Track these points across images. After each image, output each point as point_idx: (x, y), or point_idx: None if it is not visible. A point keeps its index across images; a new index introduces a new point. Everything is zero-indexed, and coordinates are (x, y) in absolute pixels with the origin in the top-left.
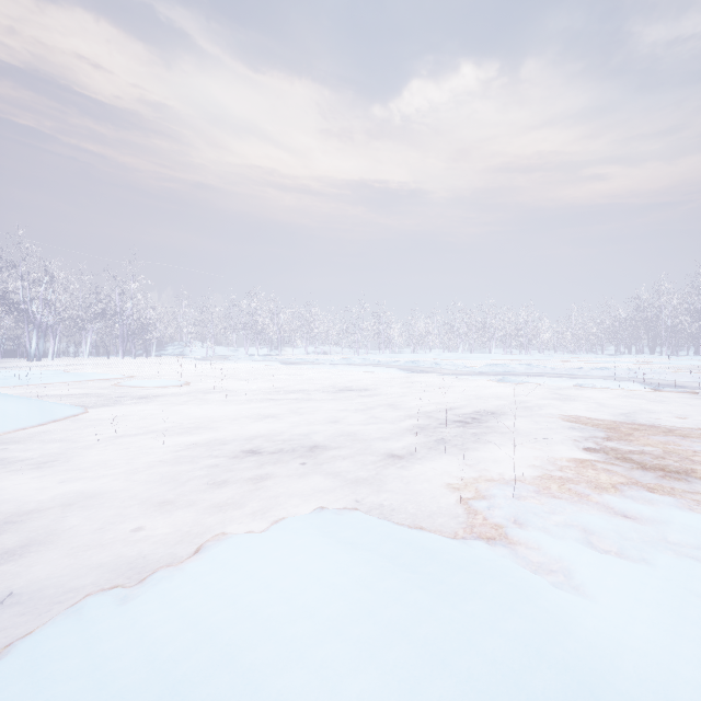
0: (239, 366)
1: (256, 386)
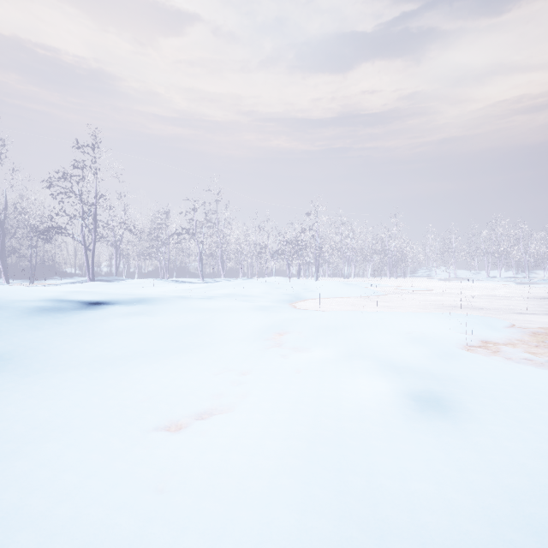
0: (473, 284)
1: (477, 293)
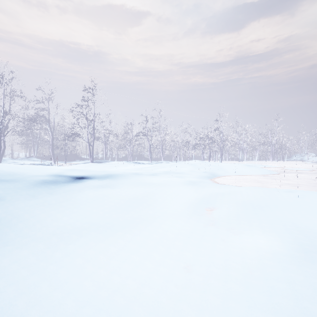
0: None
1: None
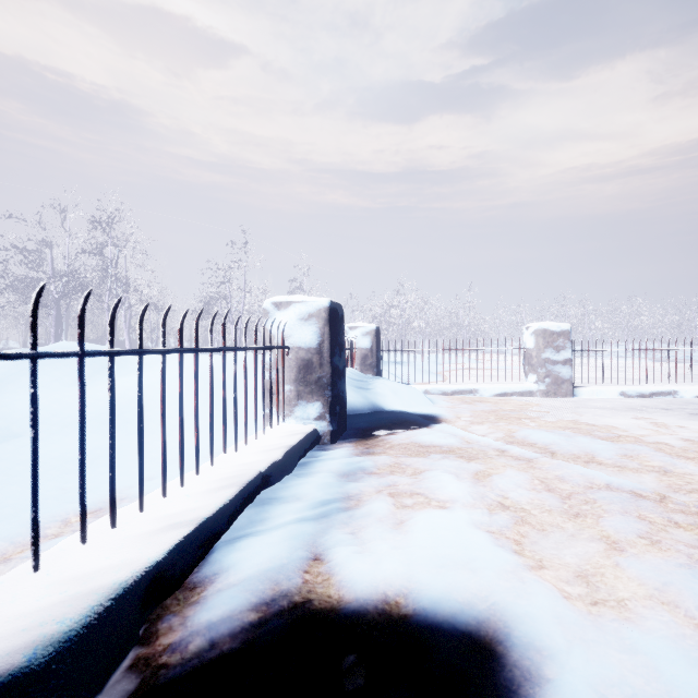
0: None
1: None
